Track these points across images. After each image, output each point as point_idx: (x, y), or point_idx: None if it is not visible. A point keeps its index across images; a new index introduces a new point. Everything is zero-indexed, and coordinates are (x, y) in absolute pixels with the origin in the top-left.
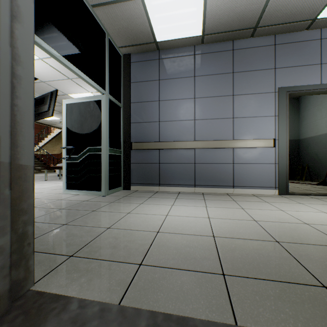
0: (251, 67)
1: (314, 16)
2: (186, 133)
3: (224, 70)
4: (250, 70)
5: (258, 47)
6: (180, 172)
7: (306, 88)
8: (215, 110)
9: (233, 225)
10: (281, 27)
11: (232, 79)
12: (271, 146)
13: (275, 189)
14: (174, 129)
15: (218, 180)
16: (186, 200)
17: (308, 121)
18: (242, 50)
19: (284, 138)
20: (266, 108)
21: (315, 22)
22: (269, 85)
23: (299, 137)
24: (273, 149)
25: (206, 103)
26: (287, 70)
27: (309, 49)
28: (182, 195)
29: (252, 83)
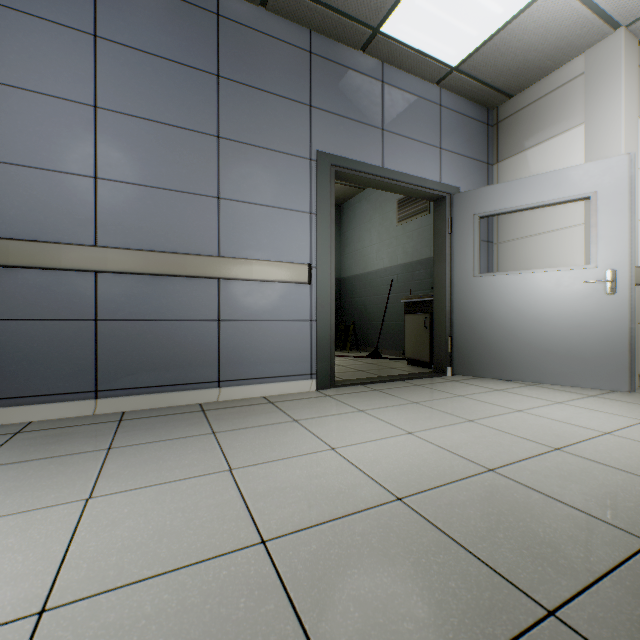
0: (262, 80)
1: (377, 22)
2: (61, 217)
3: (195, 58)
4: (261, 87)
5: (278, 40)
6: (33, 353)
7: (363, 168)
8: (169, 165)
9: (158, 639)
10: (322, 15)
11: (217, 94)
12: (303, 280)
13: (311, 378)
14: (6, 194)
15: (178, 367)
16: (21, 469)
17: (354, 247)
18: (243, 28)
19: (328, 265)
20: (295, 192)
21: (377, 38)
22: (300, 139)
23: (341, 275)
24: (308, 288)
25: (137, 135)
26: (333, 119)
27: (367, 93)
28: (25, 441)
29: (265, 121)
